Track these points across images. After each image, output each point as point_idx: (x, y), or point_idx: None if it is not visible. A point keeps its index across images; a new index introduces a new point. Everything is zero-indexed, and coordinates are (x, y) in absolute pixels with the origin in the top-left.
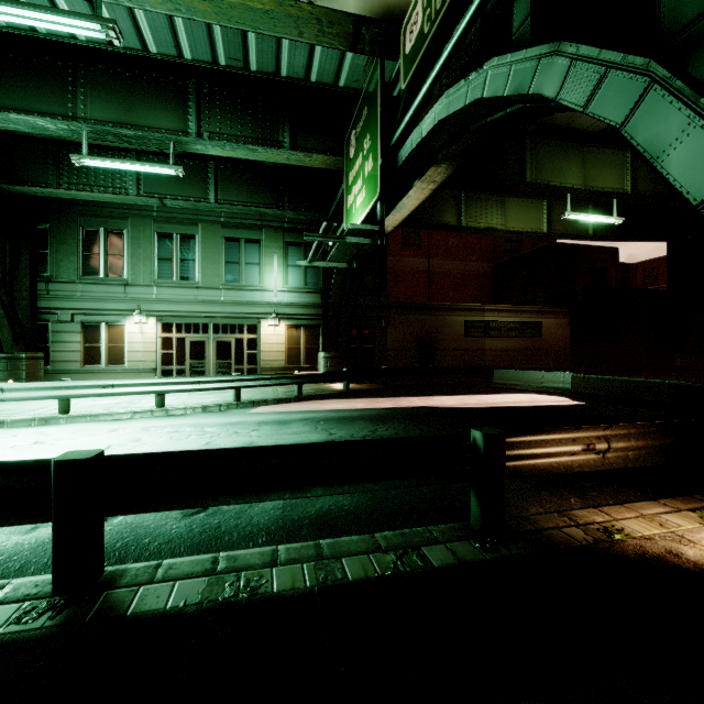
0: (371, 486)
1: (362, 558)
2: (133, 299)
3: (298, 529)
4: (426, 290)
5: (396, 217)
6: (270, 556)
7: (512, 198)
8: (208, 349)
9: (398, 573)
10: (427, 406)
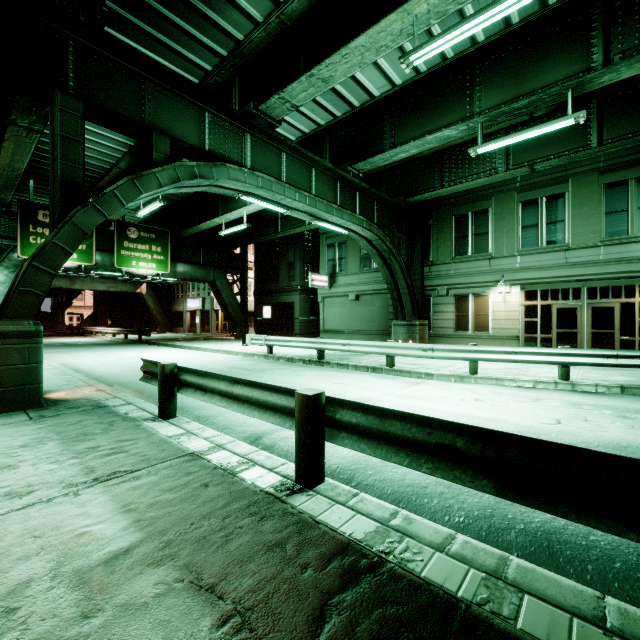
0: None
1: None
2: (496, 271)
3: None
4: None
5: None
6: None
7: None
8: (580, 316)
9: None
10: None
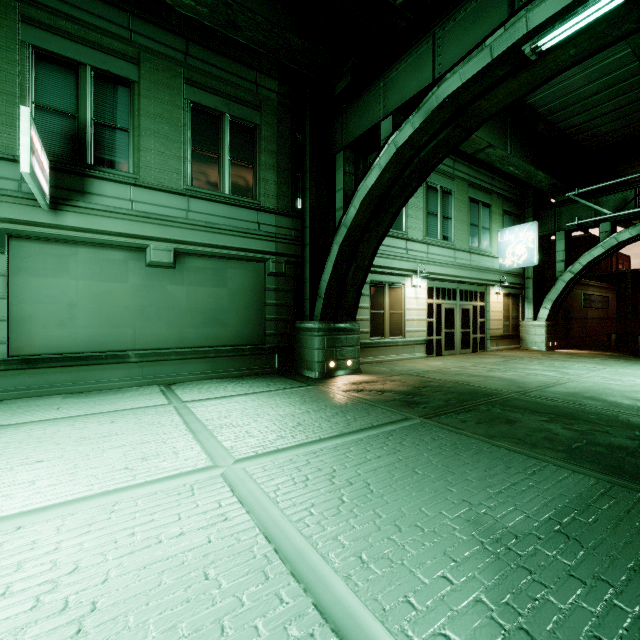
0: None
1: None
2: (412, 257)
3: None
4: None
5: None
6: None
7: None
8: (456, 317)
9: None
10: None
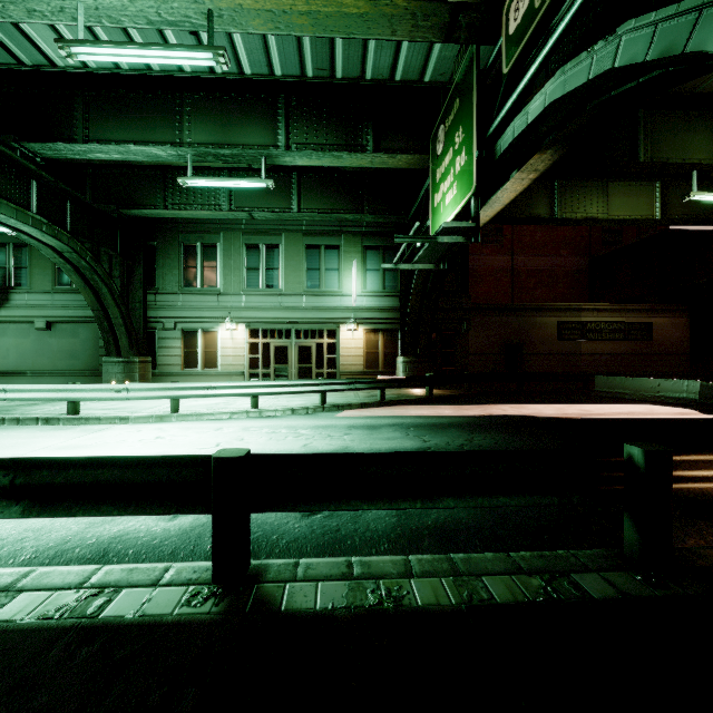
0: (506, 501)
1: (504, 578)
2: (225, 307)
3: (419, 539)
4: (509, 290)
5: (487, 212)
6: (403, 565)
7: (615, 182)
8: (290, 353)
9: (552, 601)
10: (522, 415)
